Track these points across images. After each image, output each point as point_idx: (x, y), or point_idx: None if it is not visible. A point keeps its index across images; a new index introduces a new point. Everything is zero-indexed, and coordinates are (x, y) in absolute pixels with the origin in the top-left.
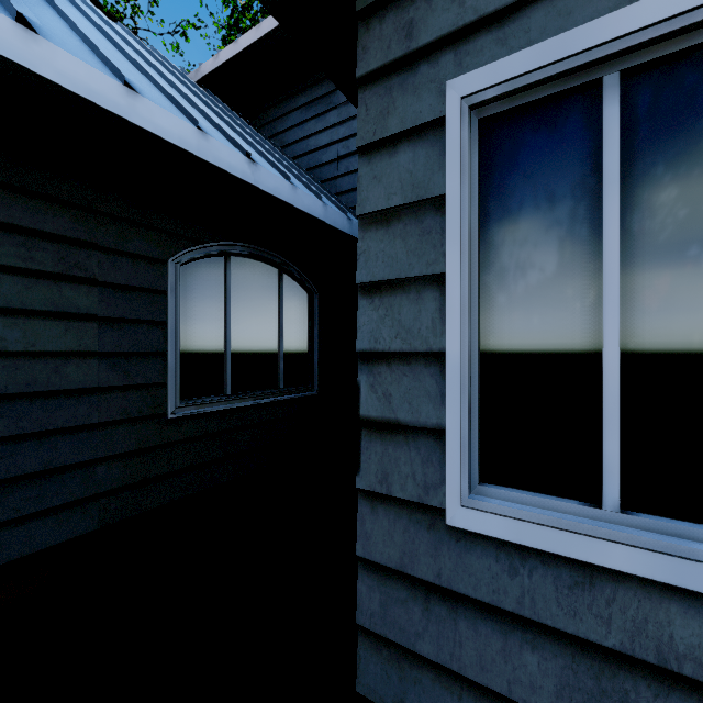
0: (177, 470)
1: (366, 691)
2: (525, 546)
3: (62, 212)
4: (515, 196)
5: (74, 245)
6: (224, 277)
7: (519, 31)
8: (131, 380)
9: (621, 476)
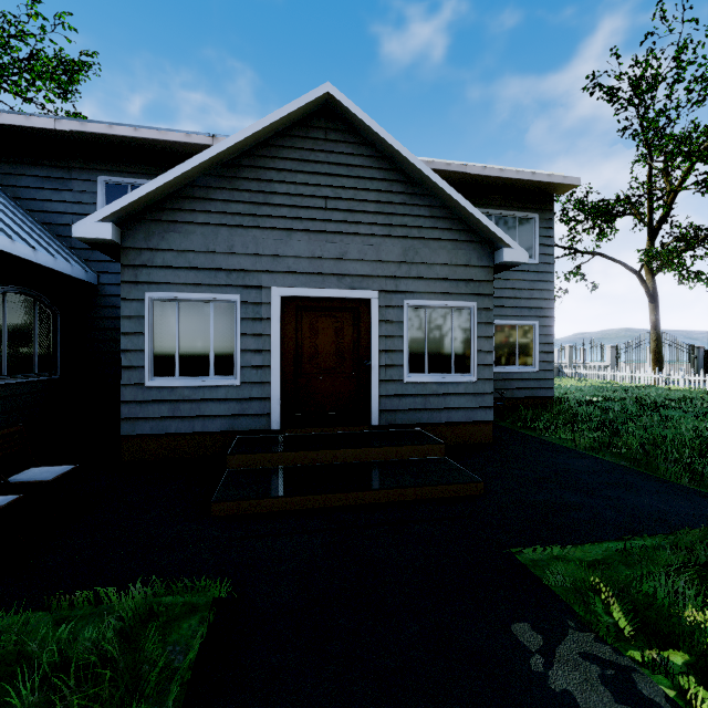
0: None
1: (124, 433)
2: (163, 387)
3: None
4: (161, 318)
5: None
6: (3, 306)
7: (161, 288)
8: None
9: (180, 371)
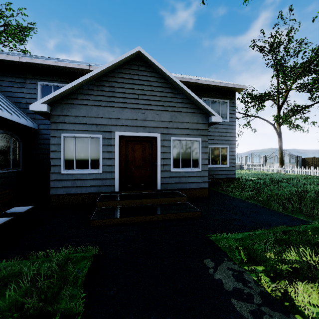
0: None
1: (52, 193)
2: (68, 174)
3: None
4: (68, 145)
5: None
6: None
7: (68, 132)
8: None
9: (76, 167)
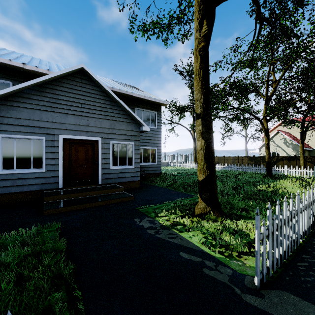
0: None
1: None
2: (7, 173)
3: None
4: (6, 145)
5: None
6: None
7: (7, 133)
8: None
9: (16, 167)
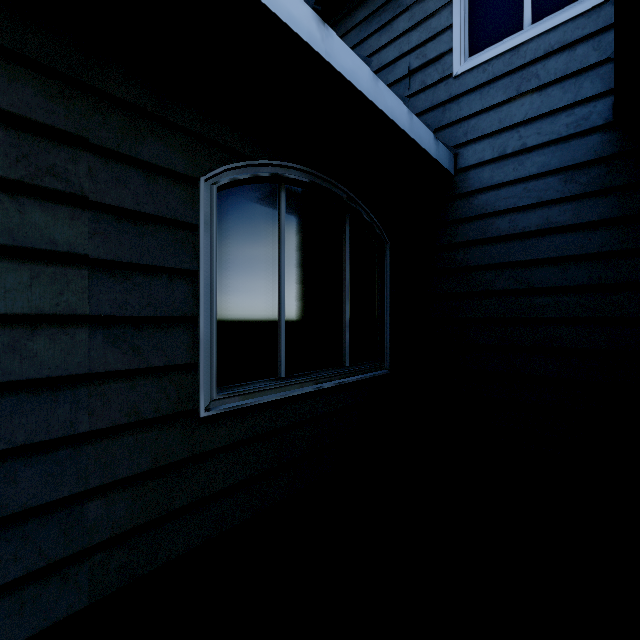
0: (213, 493)
1: None
2: None
3: (24, 78)
4: None
5: (46, 137)
6: (277, 213)
7: None
8: (143, 361)
9: None
